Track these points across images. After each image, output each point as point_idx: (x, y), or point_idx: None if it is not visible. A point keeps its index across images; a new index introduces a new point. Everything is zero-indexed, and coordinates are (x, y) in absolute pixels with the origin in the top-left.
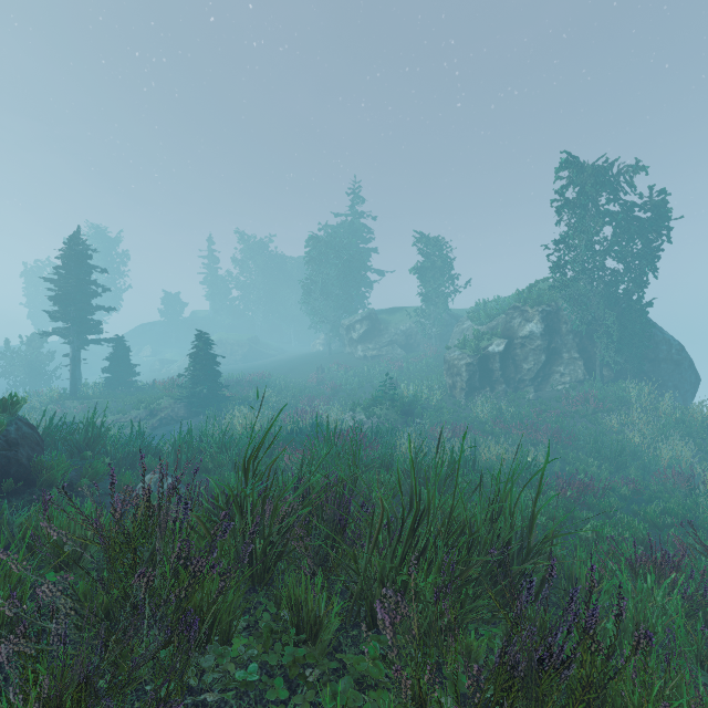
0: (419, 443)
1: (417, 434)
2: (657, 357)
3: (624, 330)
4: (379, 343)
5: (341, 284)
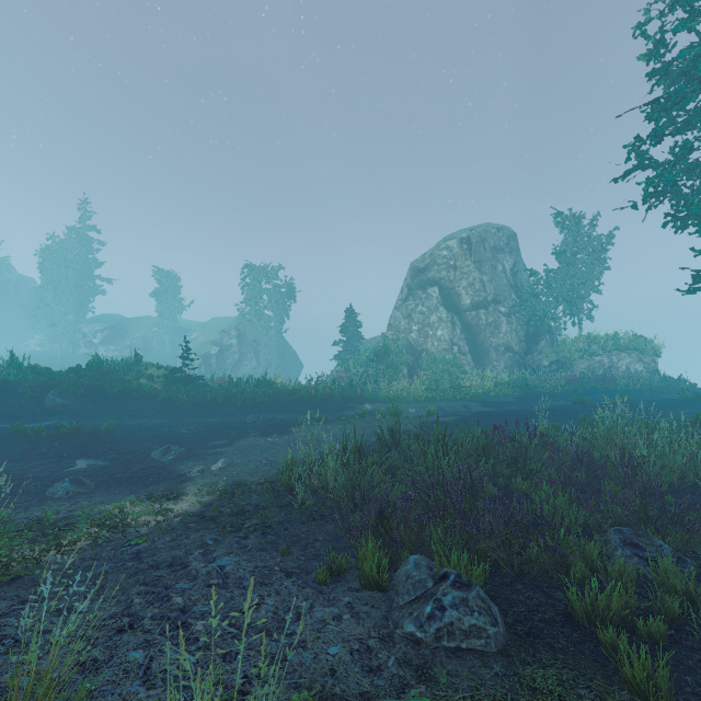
0: None
1: None
2: (286, 356)
3: (272, 344)
4: (121, 346)
5: (74, 293)
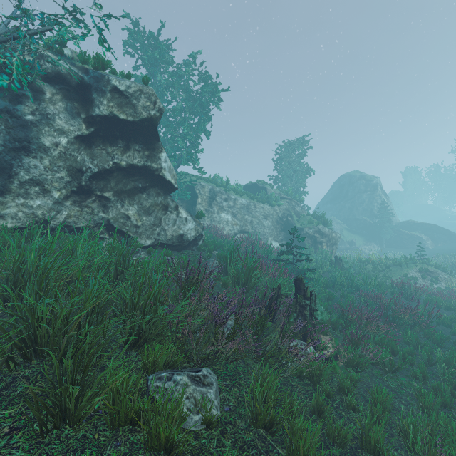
0: (450, 261)
1: (452, 258)
2: None
3: None
4: None
5: None
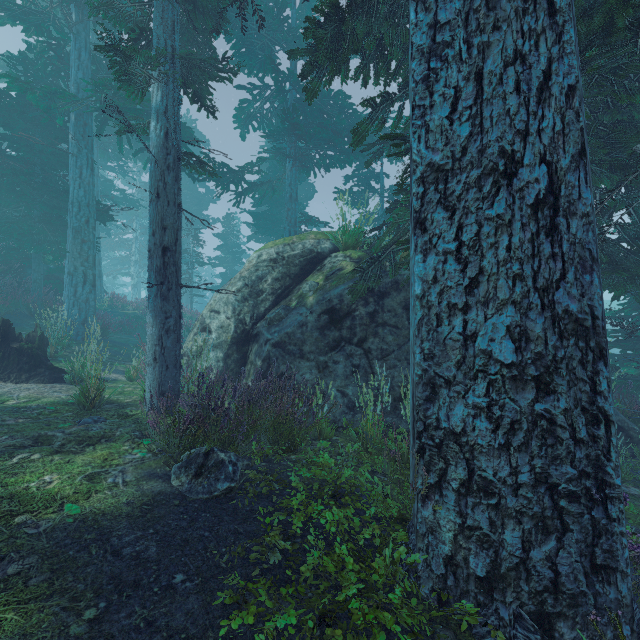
0: None
1: None
2: None
3: None
4: None
5: None
